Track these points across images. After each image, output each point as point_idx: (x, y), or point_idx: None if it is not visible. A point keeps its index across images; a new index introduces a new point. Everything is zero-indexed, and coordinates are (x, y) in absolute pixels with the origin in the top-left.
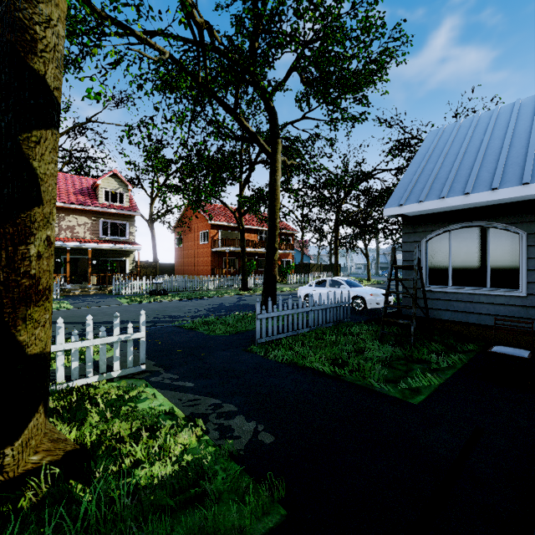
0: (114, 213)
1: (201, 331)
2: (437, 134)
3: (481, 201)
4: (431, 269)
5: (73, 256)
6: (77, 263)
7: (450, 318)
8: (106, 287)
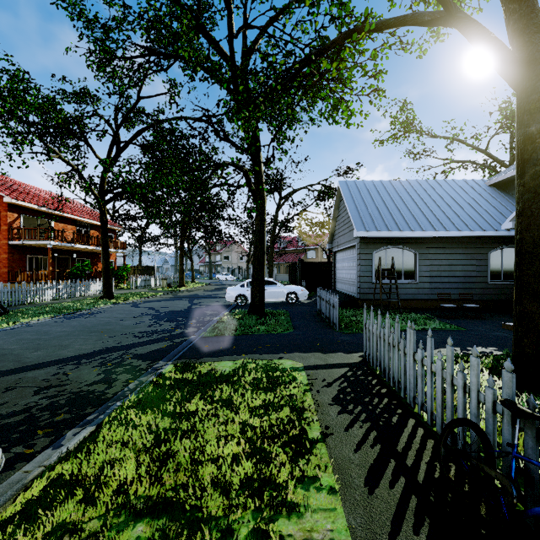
0: None
1: (260, 333)
2: (347, 185)
3: (408, 235)
4: (376, 270)
5: None
6: None
7: (386, 298)
8: None
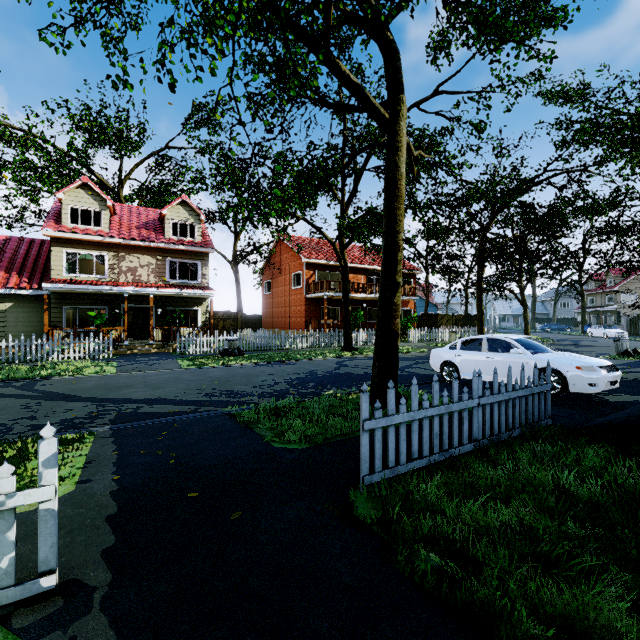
0: (183, 250)
1: (262, 431)
2: None
3: None
4: None
5: (135, 304)
6: (148, 314)
7: None
8: (171, 344)
